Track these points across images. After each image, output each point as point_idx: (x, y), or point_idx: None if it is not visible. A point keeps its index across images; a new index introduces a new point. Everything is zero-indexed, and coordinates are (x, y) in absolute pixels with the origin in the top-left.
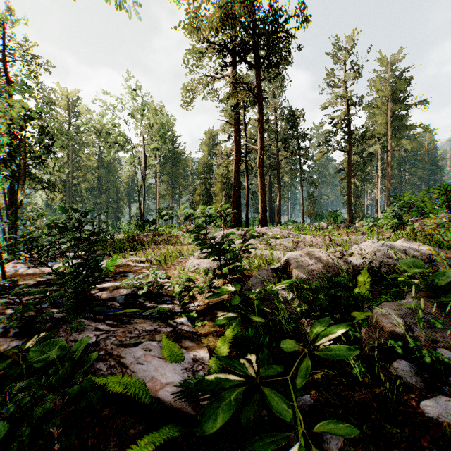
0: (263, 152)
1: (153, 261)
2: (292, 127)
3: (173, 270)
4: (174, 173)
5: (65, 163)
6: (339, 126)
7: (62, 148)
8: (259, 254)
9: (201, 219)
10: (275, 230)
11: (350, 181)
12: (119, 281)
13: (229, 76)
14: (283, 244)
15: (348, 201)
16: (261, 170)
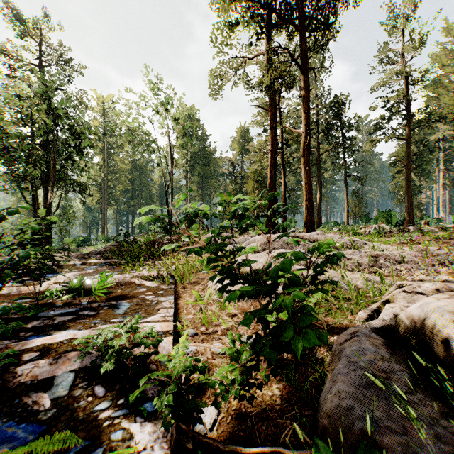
0: (309, 135)
1: (164, 278)
2: (335, 115)
3: (188, 293)
4: (204, 173)
5: (101, 167)
6: (396, 108)
7: (98, 152)
8: (320, 277)
9: (224, 222)
10: (331, 235)
11: (410, 174)
12: (98, 320)
13: (264, 53)
14: (352, 259)
15: (407, 198)
16: (306, 158)
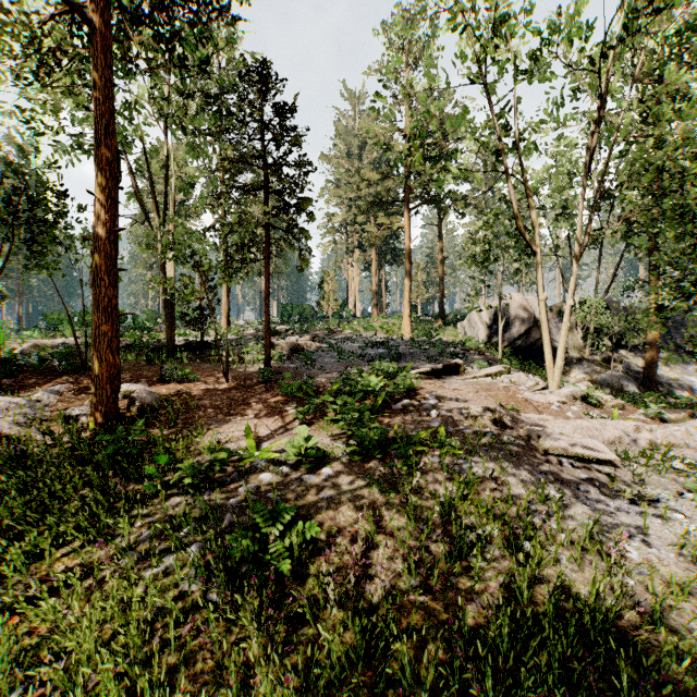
0: None
1: None
2: None
3: None
4: None
5: None
6: None
7: None
8: None
9: None
10: None
11: None
12: None
13: None
14: None
15: None
16: None
